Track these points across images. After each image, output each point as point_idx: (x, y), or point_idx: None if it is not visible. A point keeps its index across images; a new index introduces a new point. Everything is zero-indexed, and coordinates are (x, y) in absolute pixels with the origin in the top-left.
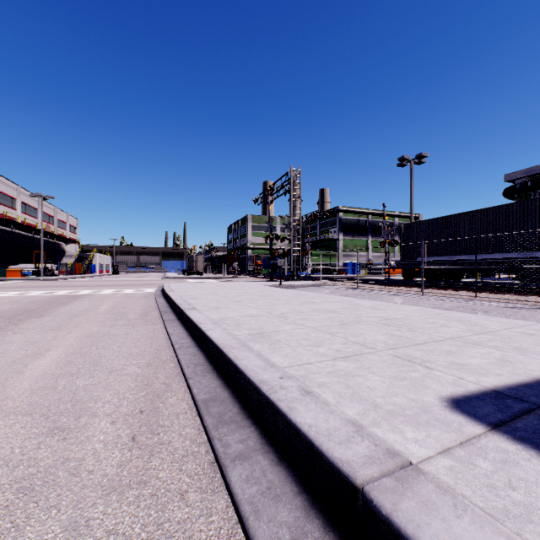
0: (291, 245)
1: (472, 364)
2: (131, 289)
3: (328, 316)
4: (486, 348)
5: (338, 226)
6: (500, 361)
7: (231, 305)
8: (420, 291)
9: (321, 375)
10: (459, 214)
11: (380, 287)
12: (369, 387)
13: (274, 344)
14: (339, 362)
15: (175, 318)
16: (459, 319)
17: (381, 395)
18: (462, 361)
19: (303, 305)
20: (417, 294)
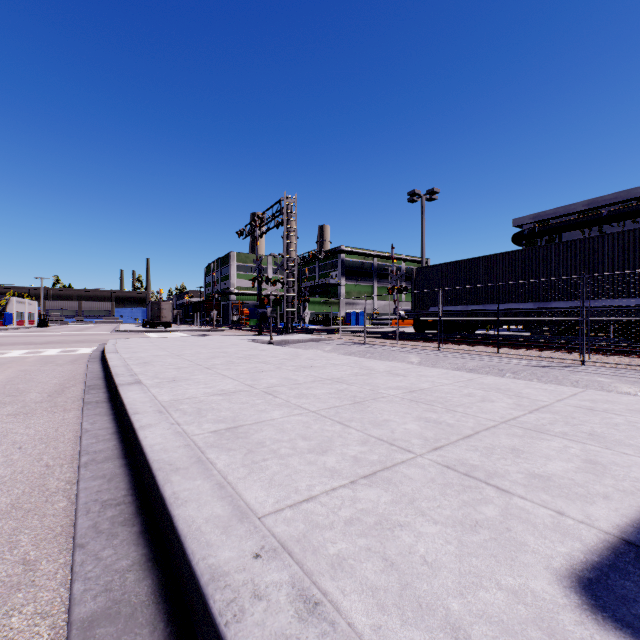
0: (285, 290)
1: (557, 474)
2: (55, 349)
3: (335, 390)
4: (556, 439)
5: (341, 269)
6: (589, 464)
7: (198, 373)
8: (437, 347)
9: (335, 531)
10: (474, 259)
11: (391, 342)
12: (426, 561)
13: (253, 453)
14: (362, 489)
15: (105, 399)
16: (497, 387)
17: (455, 585)
18: (542, 469)
19: (300, 372)
20: (433, 351)
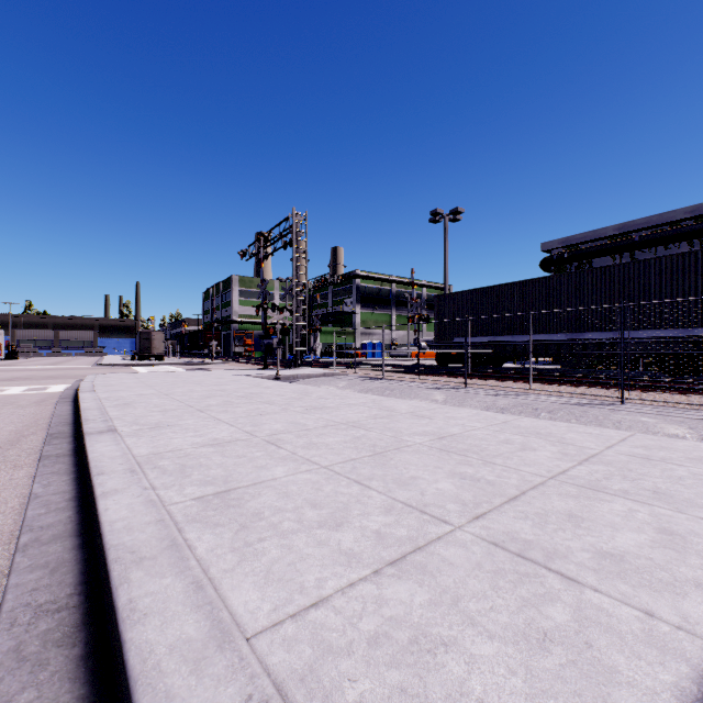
0: (293, 318)
1: (630, 551)
2: (20, 387)
3: (351, 437)
4: (618, 500)
5: (356, 296)
6: (665, 535)
7: (187, 417)
8: (463, 382)
9: (355, 658)
10: (502, 285)
11: (413, 377)
12: None
13: (246, 530)
14: (390, 584)
15: (69, 451)
16: (537, 431)
17: None
18: (610, 544)
19: (309, 414)
20: (459, 387)
